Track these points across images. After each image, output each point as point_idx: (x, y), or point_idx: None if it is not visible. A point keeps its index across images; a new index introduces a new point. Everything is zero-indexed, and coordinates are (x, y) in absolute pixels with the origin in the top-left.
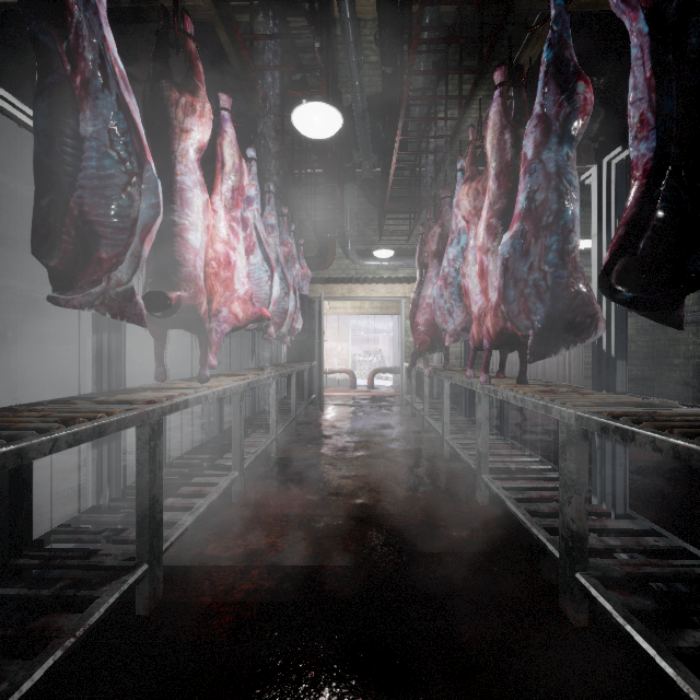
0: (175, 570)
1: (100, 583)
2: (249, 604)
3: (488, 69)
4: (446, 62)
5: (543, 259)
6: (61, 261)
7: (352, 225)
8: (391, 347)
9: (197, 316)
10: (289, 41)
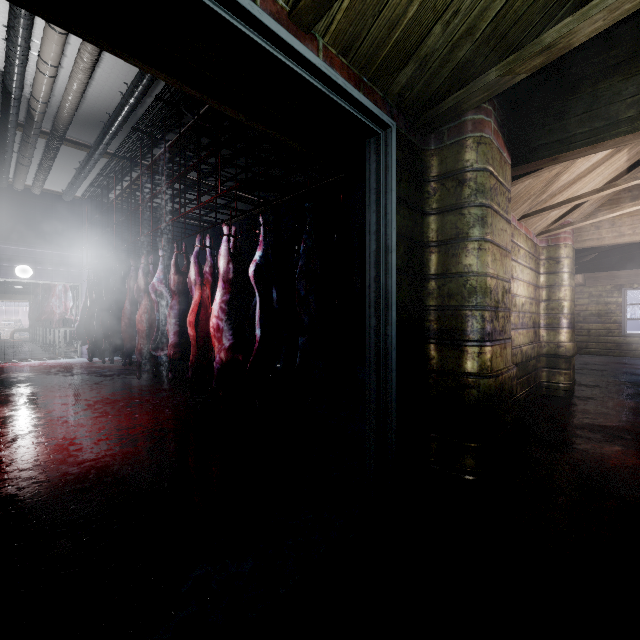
0: None
1: None
2: None
3: None
4: None
5: None
6: None
7: None
8: None
9: None
10: None
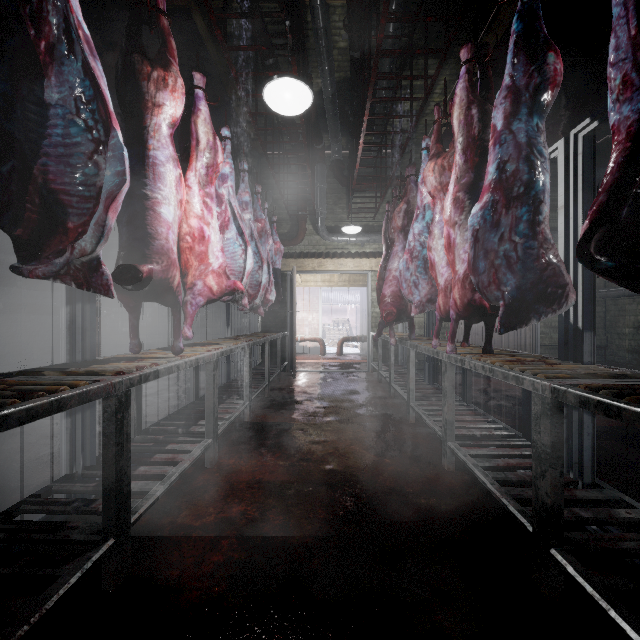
0: (145, 540)
1: (62, 560)
2: (218, 578)
3: (450, 54)
4: (412, 46)
5: (513, 230)
6: (26, 230)
7: (322, 204)
8: (357, 317)
9: (169, 287)
10: (262, 26)
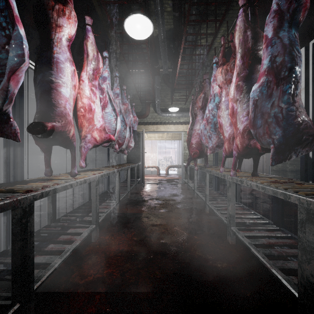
0: (47, 295)
1: None
2: None
3: (227, 15)
4: (207, 8)
5: (280, 99)
6: None
7: (158, 96)
8: (175, 155)
9: (66, 137)
10: None
